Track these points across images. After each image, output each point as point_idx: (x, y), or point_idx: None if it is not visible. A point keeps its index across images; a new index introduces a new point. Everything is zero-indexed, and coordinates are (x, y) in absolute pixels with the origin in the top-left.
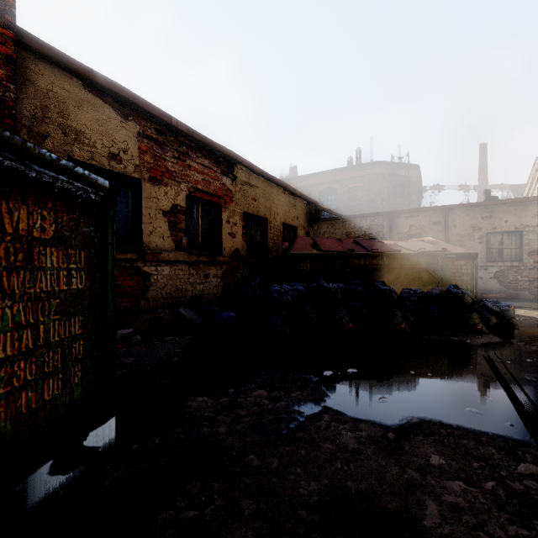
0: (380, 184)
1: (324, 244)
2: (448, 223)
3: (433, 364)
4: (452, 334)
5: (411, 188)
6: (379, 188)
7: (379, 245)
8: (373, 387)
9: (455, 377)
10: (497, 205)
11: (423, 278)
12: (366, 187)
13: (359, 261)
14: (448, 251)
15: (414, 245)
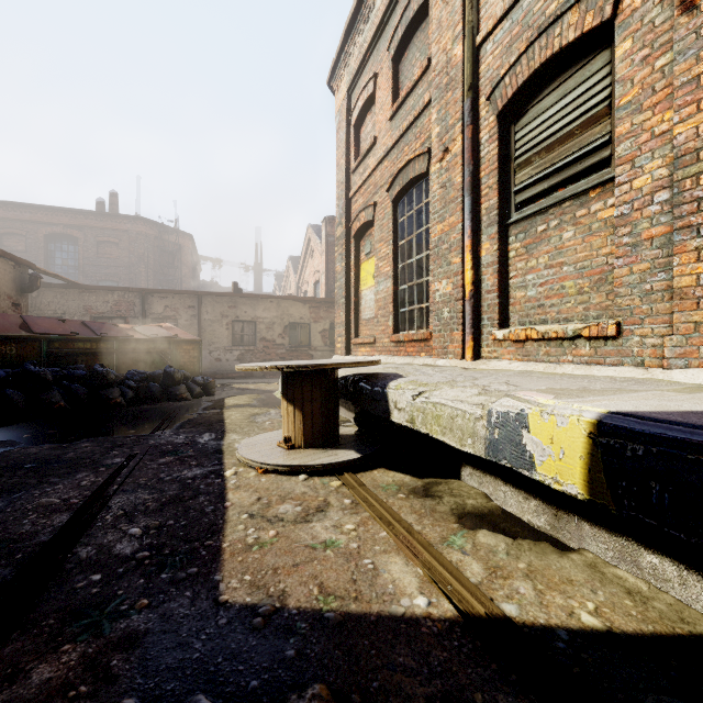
0: (144, 246)
1: (40, 325)
2: (201, 308)
3: (128, 419)
4: (164, 403)
5: (183, 259)
6: (143, 251)
7: (112, 329)
8: (69, 435)
9: (137, 422)
10: (239, 297)
11: (155, 361)
12: (124, 246)
13: (85, 344)
14: (179, 338)
15: (150, 331)
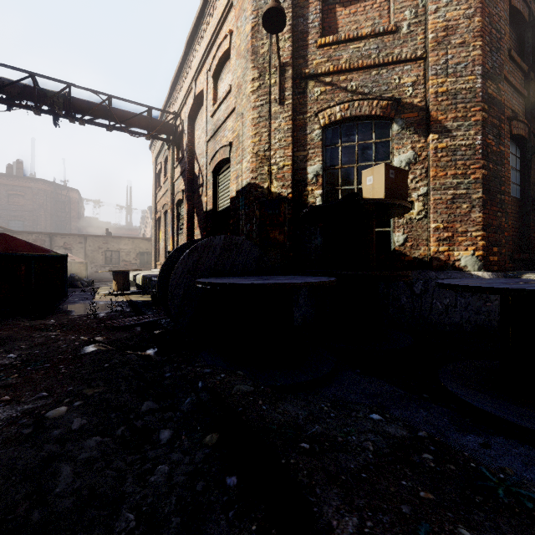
0: (43, 198)
1: None
2: (86, 243)
3: None
4: (71, 288)
5: (72, 206)
6: (43, 201)
7: None
8: None
9: None
10: (110, 238)
11: None
12: (29, 198)
13: None
14: (76, 261)
15: None
